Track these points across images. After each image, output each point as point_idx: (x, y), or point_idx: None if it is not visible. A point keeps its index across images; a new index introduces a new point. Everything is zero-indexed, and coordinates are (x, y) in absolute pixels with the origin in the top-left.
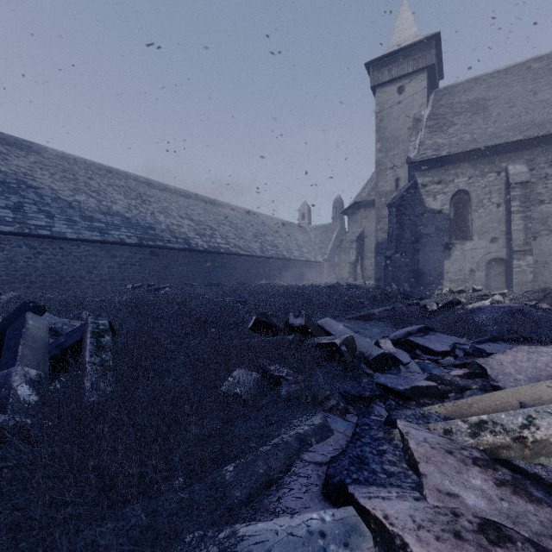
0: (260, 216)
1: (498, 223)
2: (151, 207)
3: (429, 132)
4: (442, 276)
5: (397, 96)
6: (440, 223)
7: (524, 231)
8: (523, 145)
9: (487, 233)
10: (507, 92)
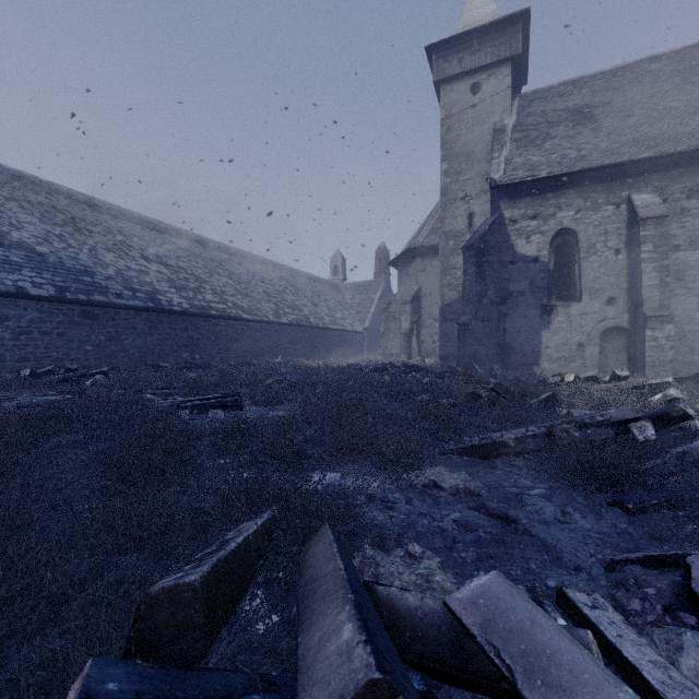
0: (276, 266)
1: (617, 277)
2: (91, 240)
3: (517, 147)
4: (538, 352)
5: (470, 96)
6: (536, 276)
7: (660, 288)
8: (652, 166)
9: (602, 291)
10: (620, 98)
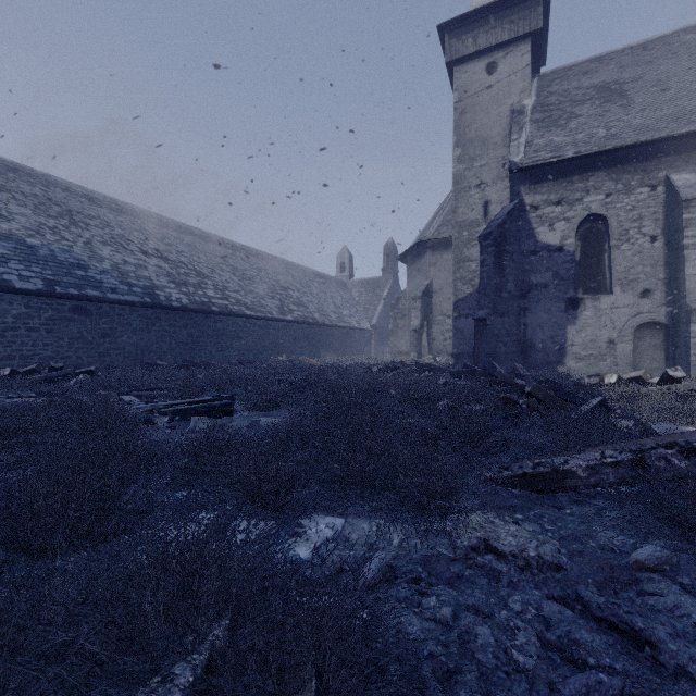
0: (282, 262)
1: (654, 267)
2: (88, 233)
3: (537, 128)
4: (563, 350)
5: (485, 77)
6: (560, 267)
7: None
8: (694, 143)
9: (636, 282)
10: (652, 72)
